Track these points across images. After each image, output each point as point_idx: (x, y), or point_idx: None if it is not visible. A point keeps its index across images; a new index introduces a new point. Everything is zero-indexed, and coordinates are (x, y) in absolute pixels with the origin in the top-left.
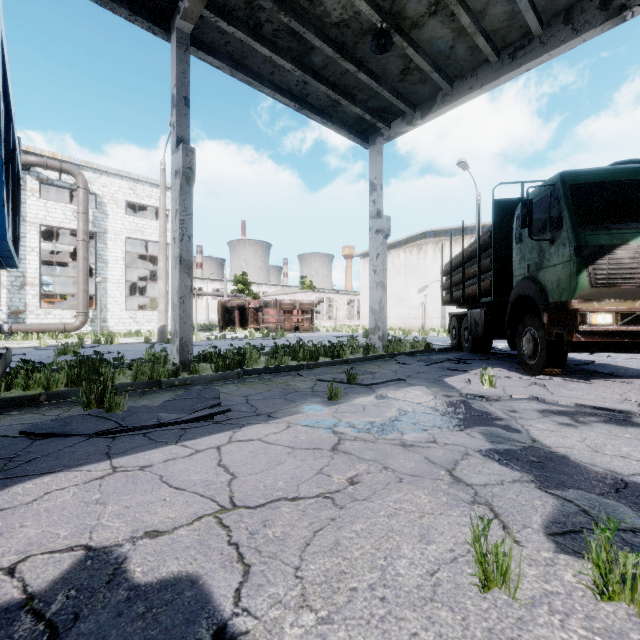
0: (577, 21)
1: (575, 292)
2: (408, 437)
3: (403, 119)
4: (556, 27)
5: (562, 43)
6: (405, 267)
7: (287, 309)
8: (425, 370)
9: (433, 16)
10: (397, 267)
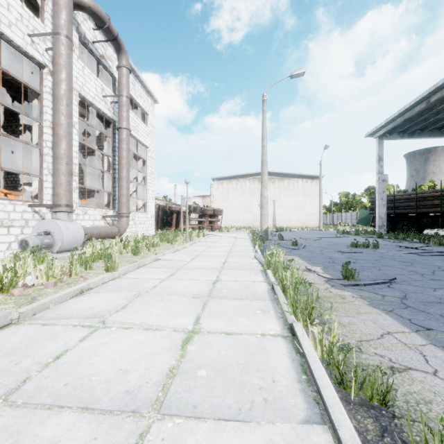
0: None
1: None
2: None
3: (398, 134)
4: None
5: None
6: (250, 190)
7: (211, 214)
8: None
9: None
10: (244, 189)
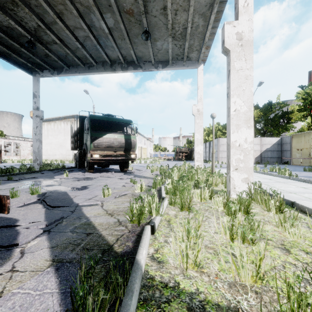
0: (105, 67)
1: (90, 148)
2: (20, 188)
3: (49, 71)
4: (100, 65)
5: (102, 71)
6: (64, 130)
7: None
8: (51, 174)
9: (55, 44)
10: (60, 130)
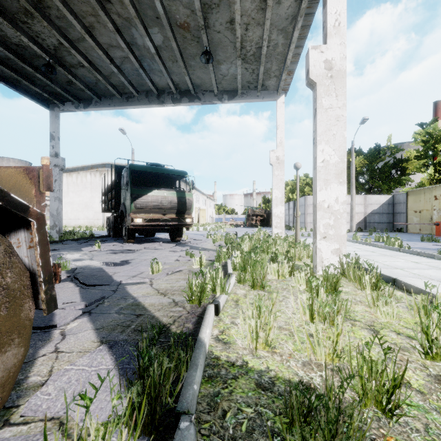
0: (150, 98)
1: (131, 210)
2: None
3: (73, 103)
4: (143, 96)
5: (145, 104)
6: (91, 184)
7: None
8: (76, 246)
9: (82, 67)
10: (85, 184)
